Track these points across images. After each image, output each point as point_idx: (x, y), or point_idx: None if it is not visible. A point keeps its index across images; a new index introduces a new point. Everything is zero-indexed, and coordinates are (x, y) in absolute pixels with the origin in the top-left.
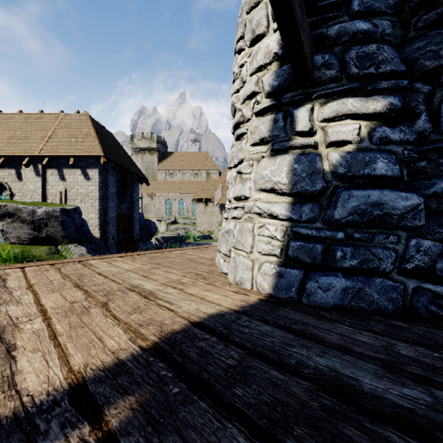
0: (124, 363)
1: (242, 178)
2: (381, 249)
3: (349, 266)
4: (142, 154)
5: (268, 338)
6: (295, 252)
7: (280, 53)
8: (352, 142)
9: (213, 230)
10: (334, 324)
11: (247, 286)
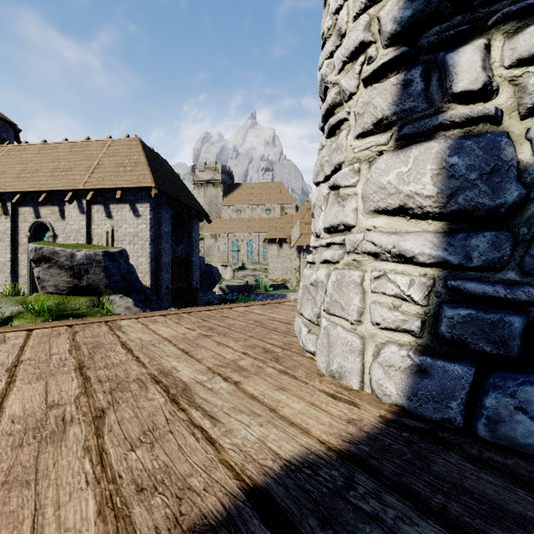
0: None
1: (340, 196)
2: None
3: None
4: (205, 187)
5: None
6: (455, 328)
7: None
8: None
9: (289, 278)
10: None
11: (352, 383)
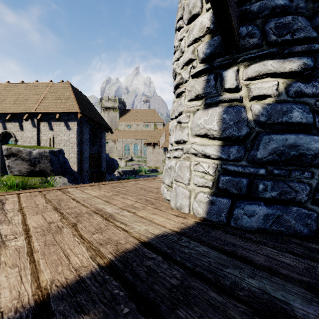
0: (84, 280)
1: (181, 127)
2: (297, 183)
3: (269, 197)
4: (108, 111)
5: (205, 258)
6: (224, 184)
7: (212, 27)
8: (272, 96)
9: (159, 166)
10: (259, 246)
11: (185, 210)
